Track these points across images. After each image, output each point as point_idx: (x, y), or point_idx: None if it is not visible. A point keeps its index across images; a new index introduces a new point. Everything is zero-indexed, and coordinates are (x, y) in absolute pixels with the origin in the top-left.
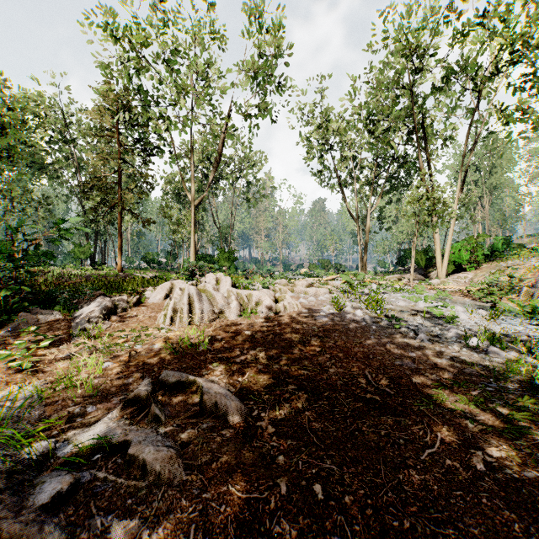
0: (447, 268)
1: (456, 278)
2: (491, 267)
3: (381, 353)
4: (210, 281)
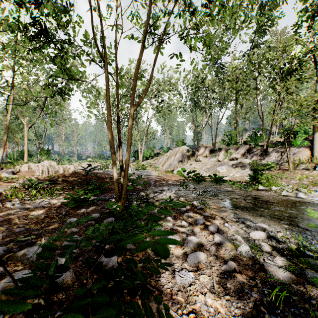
0: (143, 158)
1: (145, 162)
2: (155, 158)
3: (100, 176)
4: (46, 163)
